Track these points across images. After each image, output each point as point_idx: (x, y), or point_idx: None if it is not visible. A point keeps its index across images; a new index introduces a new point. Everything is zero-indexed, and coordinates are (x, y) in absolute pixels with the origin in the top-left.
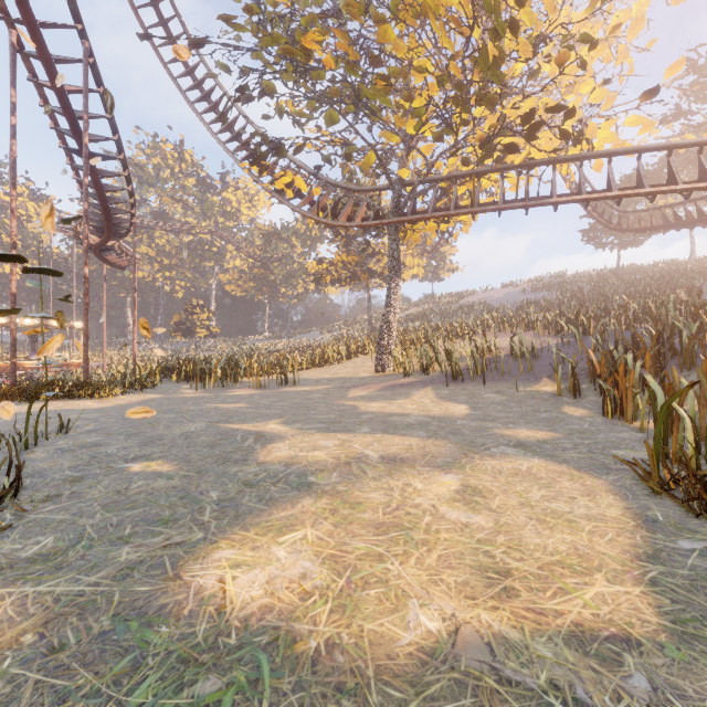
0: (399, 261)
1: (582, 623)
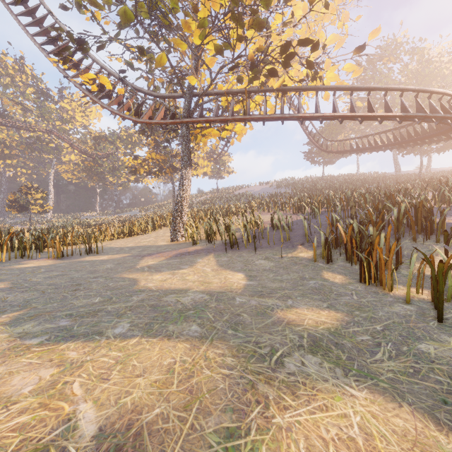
0: (190, 153)
1: None
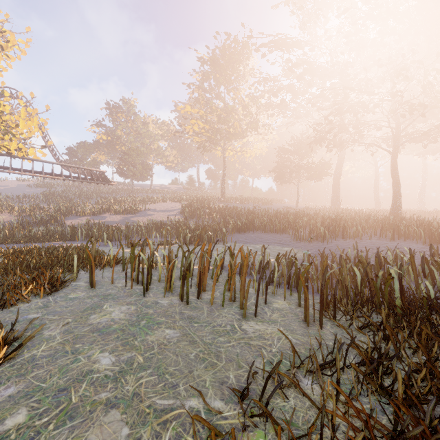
0: None
1: None
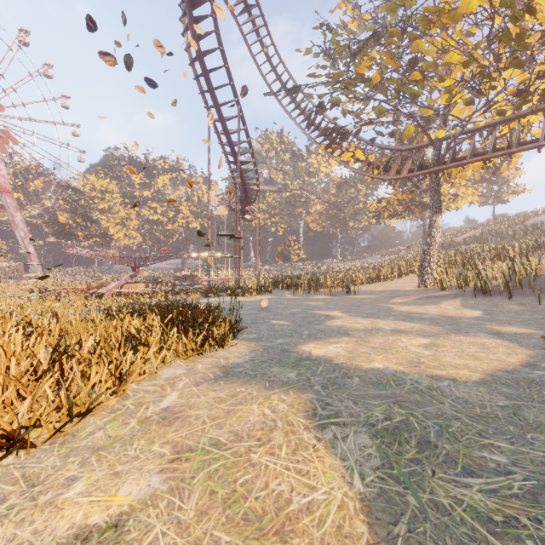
0: (439, 200)
1: (439, 375)
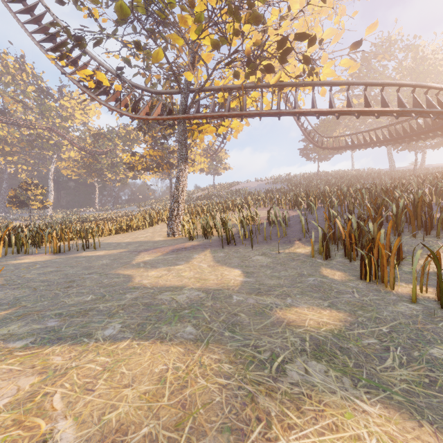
0: (186, 149)
1: None
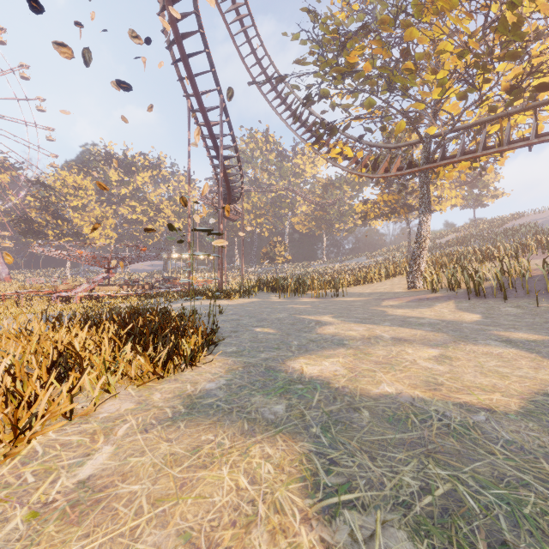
0: (429, 199)
1: (469, 402)
